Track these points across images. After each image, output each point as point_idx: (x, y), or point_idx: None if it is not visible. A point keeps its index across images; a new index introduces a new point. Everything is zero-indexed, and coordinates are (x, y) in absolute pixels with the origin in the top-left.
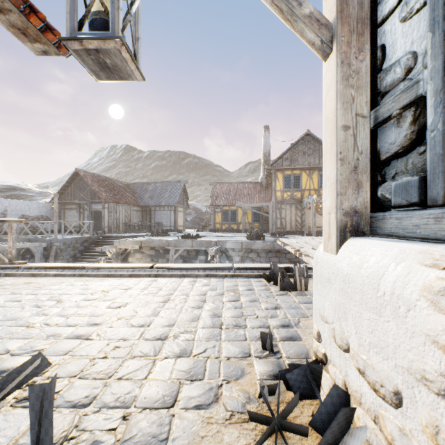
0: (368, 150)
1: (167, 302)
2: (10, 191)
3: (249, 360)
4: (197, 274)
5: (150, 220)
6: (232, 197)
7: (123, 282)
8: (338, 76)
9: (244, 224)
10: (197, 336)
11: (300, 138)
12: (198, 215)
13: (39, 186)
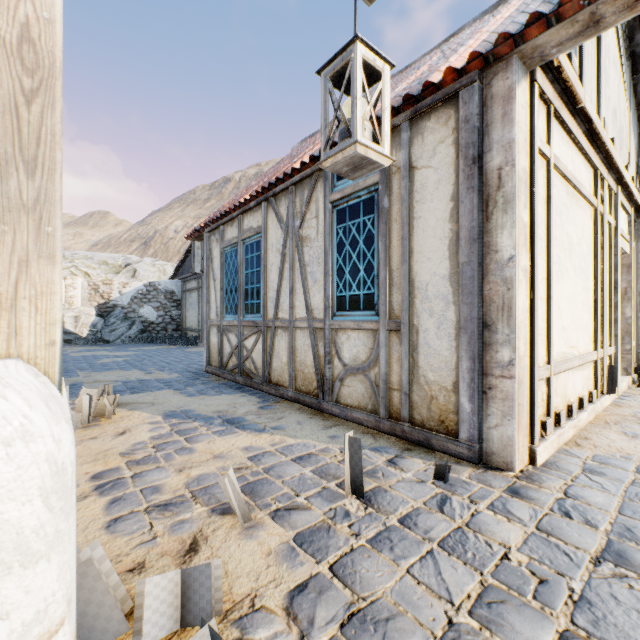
0: None
1: None
2: None
3: None
4: None
5: None
6: None
7: None
8: None
9: None
10: None
11: None
12: None
13: None
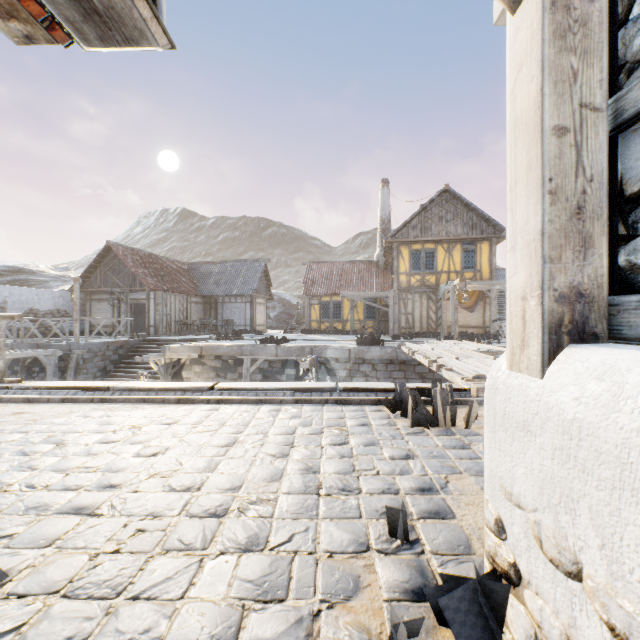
0: (604, 174)
1: (232, 447)
2: (13, 275)
3: (367, 558)
4: (281, 399)
5: (216, 316)
6: (335, 283)
7: (166, 412)
8: (546, 30)
9: (352, 323)
10: (277, 509)
11: (434, 196)
12: (286, 309)
13: (56, 268)
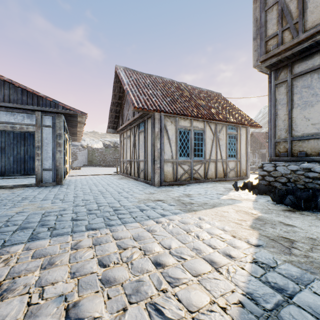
0: None
1: None
2: None
3: None
4: None
5: None
6: None
7: None
8: None
9: None
10: None
11: None
12: None
13: None
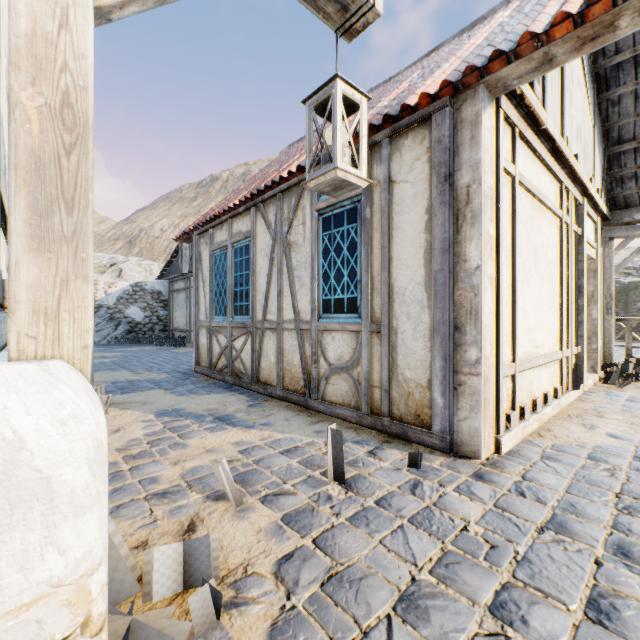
0: None
1: None
2: None
3: None
4: None
5: None
6: None
7: None
8: None
9: None
10: None
11: None
12: None
13: None
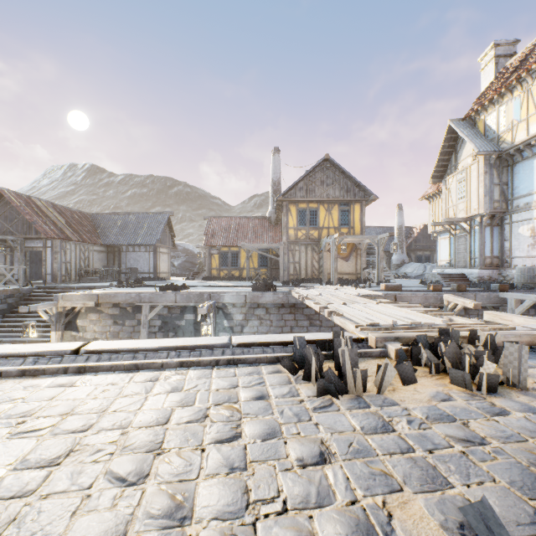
0: None
1: (59, 465)
2: None
3: None
4: (162, 362)
5: (120, 264)
6: (233, 236)
7: None
8: None
9: (248, 270)
10: None
11: (317, 163)
12: (189, 258)
13: None
